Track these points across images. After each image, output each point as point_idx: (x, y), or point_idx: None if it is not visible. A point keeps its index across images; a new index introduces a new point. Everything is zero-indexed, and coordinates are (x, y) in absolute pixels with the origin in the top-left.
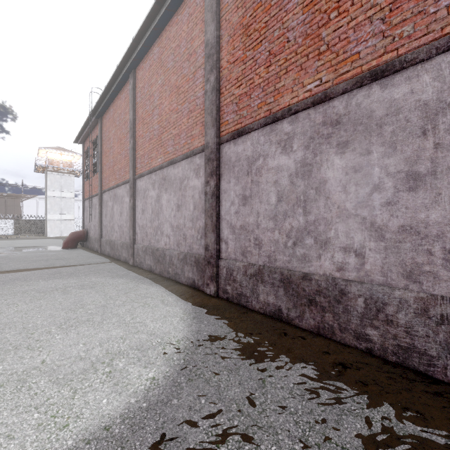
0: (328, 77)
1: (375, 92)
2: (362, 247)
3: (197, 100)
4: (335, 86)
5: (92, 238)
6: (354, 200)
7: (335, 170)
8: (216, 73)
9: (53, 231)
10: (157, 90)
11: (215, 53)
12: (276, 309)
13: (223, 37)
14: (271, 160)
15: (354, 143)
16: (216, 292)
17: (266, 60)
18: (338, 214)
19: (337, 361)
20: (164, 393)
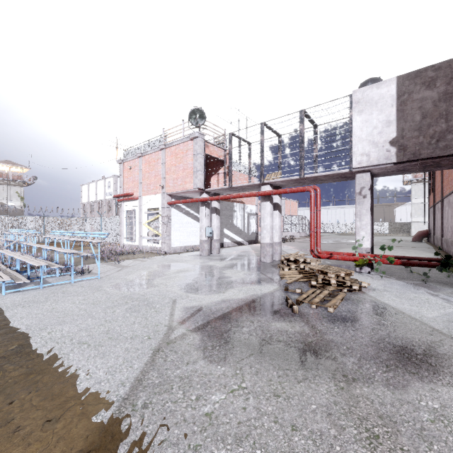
0: None
1: None
2: None
3: None
4: None
5: (431, 235)
6: None
7: None
8: None
9: (416, 231)
10: None
11: None
12: None
13: None
14: None
15: None
16: None
17: None
18: None
19: None
20: None
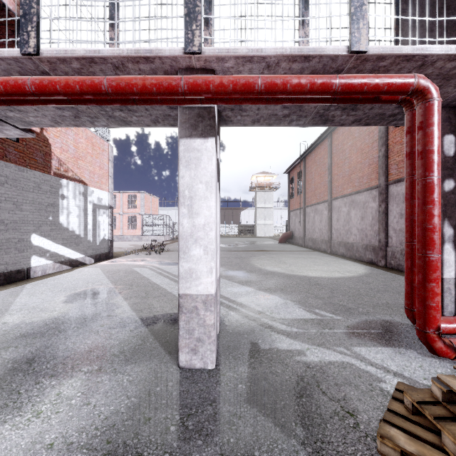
0: None
1: None
2: None
3: (374, 159)
4: None
5: (297, 237)
6: None
7: None
8: (385, 147)
9: (260, 232)
10: (348, 148)
11: (384, 136)
12: None
13: (389, 128)
14: None
15: None
16: (385, 265)
17: None
18: None
19: None
20: (358, 276)
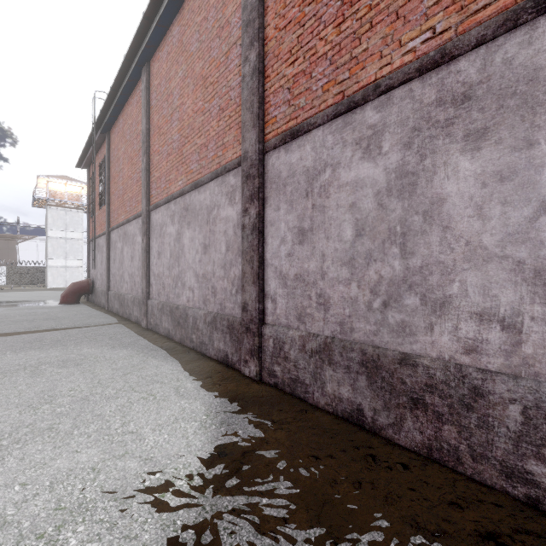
0: (446, 23)
1: (545, 33)
2: (516, 314)
3: (232, 93)
4: (461, 35)
5: (98, 290)
6: (500, 231)
7: (461, 180)
8: (259, 47)
9: (55, 281)
10: (177, 85)
11: (257, 17)
12: (354, 408)
13: None
14: (345, 171)
15: (500, 130)
16: (258, 374)
17: (337, 15)
18: (467, 255)
19: (481, 528)
20: None
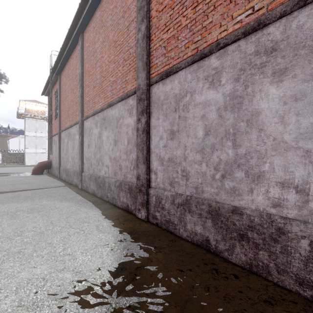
0: (261, 4)
1: None
2: (305, 183)
3: (131, 50)
4: (270, 11)
5: (54, 166)
6: (295, 131)
7: (270, 100)
8: (147, 22)
9: (30, 161)
10: (99, 46)
11: (145, 4)
12: (204, 239)
13: None
14: (198, 96)
15: (295, 69)
16: (146, 217)
17: (193, 1)
18: (274, 146)
19: None
20: None
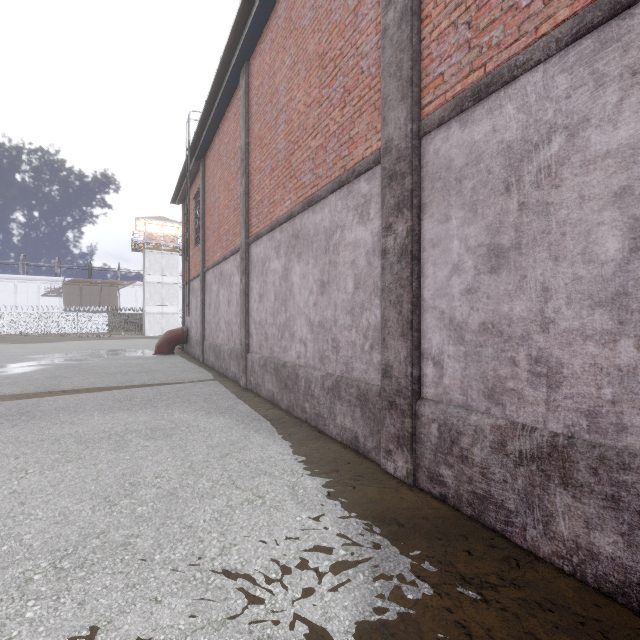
0: None
1: None
2: None
3: (363, 62)
4: None
5: (193, 339)
6: None
7: None
8: None
9: (152, 329)
10: (284, 78)
11: None
12: (631, 580)
13: None
14: (602, 132)
15: None
16: (410, 475)
17: None
18: None
19: None
20: None
